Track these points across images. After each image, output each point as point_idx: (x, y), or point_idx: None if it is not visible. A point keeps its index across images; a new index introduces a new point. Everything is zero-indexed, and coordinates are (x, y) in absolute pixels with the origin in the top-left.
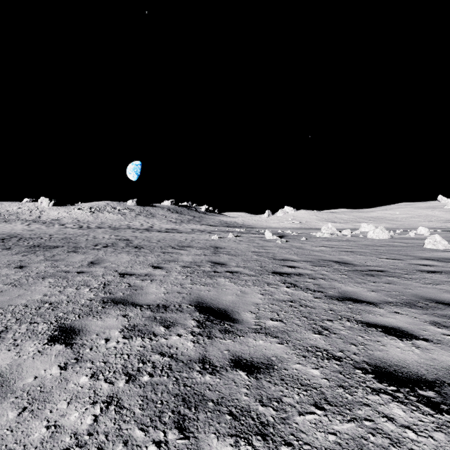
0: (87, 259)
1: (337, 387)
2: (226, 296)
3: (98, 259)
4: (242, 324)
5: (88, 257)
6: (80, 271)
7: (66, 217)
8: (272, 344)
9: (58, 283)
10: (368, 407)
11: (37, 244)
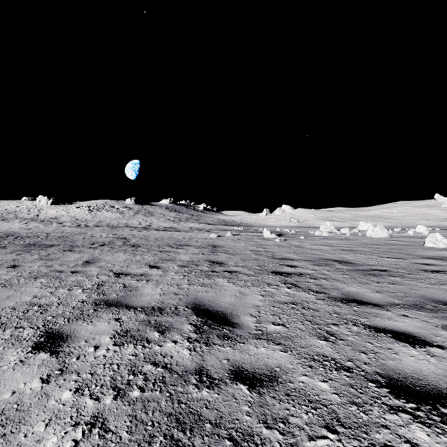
0: (82, 258)
1: (349, 404)
2: (224, 297)
3: (94, 258)
4: (242, 329)
5: (83, 256)
6: (74, 271)
7: (64, 216)
8: (275, 352)
9: (50, 284)
10: (387, 429)
11: (33, 242)
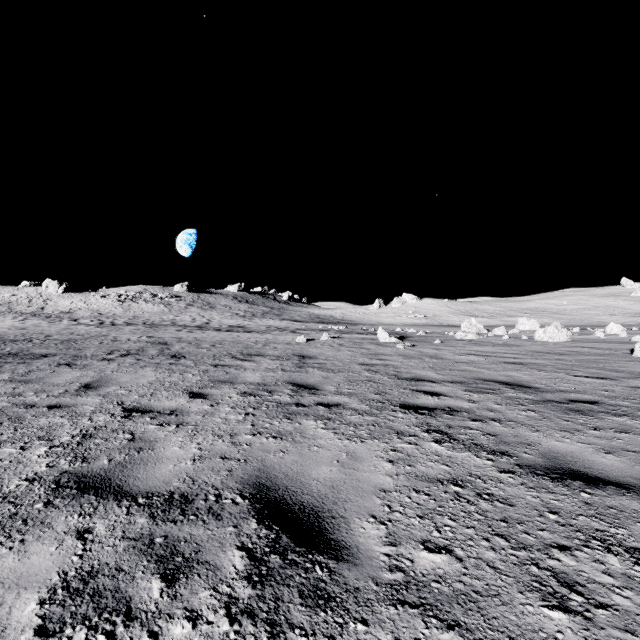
0: (82, 379)
1: None
2: (317, 467)
3: (102, 378)
4: (358, 565)
5: (85, 375)
6: (55, 405)
7: (82, 309)
8: None
9: None
10: None
11: (16, 351)
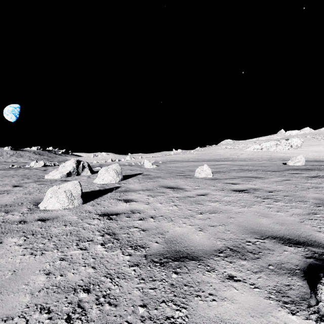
0: None
1: None
2: None
3: None
4: None
5: None
6: None
7: None
8: None
9: None
10: None
11: None
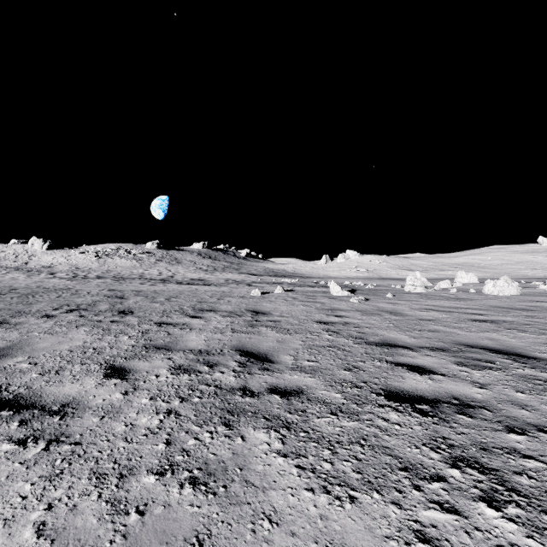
0: None
1: None
2: None
3: (18, 342)
4: None
5: (3, 338)
6: None
7: (62, 264)
8: None
9: None
10: None
11: None
